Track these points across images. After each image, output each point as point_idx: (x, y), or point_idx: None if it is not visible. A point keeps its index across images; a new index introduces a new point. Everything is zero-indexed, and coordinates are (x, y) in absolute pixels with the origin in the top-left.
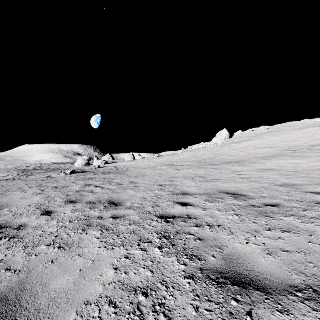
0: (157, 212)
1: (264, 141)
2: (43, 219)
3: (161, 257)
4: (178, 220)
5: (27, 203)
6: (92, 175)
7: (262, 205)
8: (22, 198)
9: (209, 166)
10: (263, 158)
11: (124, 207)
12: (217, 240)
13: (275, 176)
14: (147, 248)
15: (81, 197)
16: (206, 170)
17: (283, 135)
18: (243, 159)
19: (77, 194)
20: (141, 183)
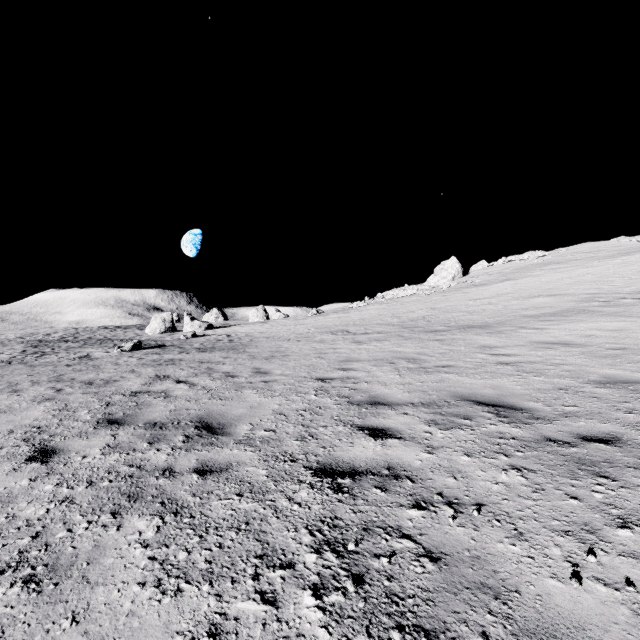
0: (312, 455)
1: (536, 281)
2: (25, 475)
3: (321, 636)
4: (366, 484)
5: (8, 424)
6: (175, 353)
7: (575, 438)
8: (4, 411)
9: (425, 335)
10: (540, 318)
11: (233, 438)
12: (482, 560)
13: (578, 358)
14: (279, 590)
15: (138, 408)
16: (419, 344)
17: (576, 269)
18: (497, 320)
19: (130, 400)
20: (277, 374)
